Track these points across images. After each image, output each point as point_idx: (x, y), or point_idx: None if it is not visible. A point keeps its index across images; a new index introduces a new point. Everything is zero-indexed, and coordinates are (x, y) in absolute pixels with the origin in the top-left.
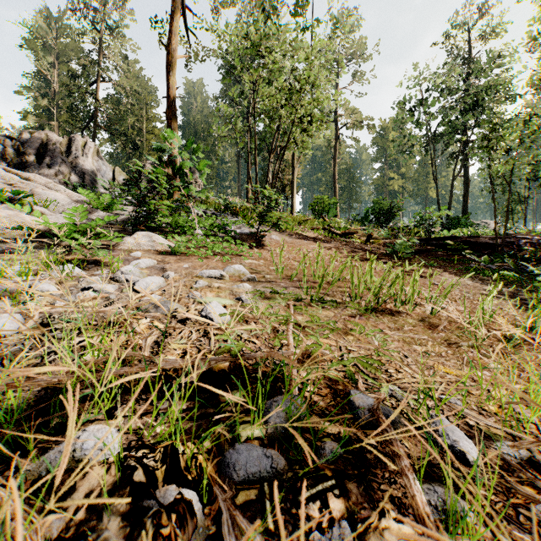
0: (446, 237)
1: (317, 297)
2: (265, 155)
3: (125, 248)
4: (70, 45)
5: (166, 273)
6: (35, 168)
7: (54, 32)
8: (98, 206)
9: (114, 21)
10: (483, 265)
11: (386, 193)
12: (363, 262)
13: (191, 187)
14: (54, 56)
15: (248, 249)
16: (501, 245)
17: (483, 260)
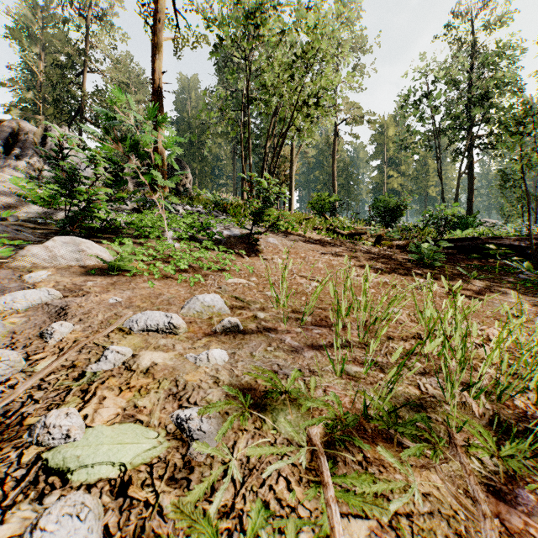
0: (464, 239)
1: (381, 410)
2: (261, 151)
3: (24, 265)
4: (57, 35)
5: (51, 326)
6: (1, 160)
7: (40, 22)
8: (37, 200)
9: (102, 9)
10: (531, 276)
11: (385, 191)
12: (391, 275)
13: (153, 171)
14: (40, 47)
15: (237, 258)
16: (537, 248)
17: (526, 268)
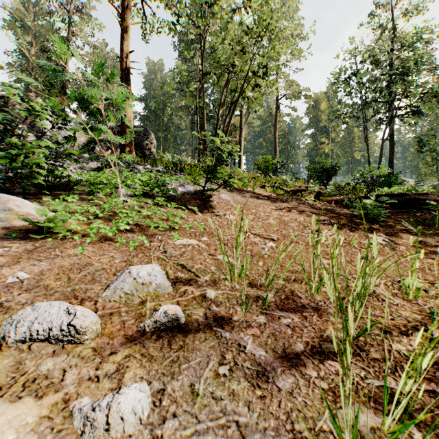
0: (394, 195)
1: None
2: (215, 122)
3: None
4: (46, 26)
5: None
6: None
7: (32, 15)
8: None
9: (82, 4)
10: None
11: (318, 155)
12: (344, 232)
13: (102, 125)
14: (32, 36)
15: (190, 214)
16: None
17: None
